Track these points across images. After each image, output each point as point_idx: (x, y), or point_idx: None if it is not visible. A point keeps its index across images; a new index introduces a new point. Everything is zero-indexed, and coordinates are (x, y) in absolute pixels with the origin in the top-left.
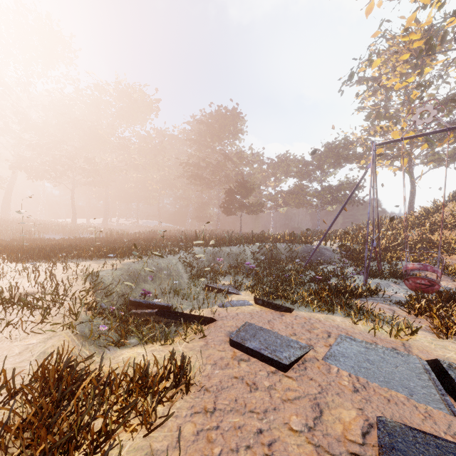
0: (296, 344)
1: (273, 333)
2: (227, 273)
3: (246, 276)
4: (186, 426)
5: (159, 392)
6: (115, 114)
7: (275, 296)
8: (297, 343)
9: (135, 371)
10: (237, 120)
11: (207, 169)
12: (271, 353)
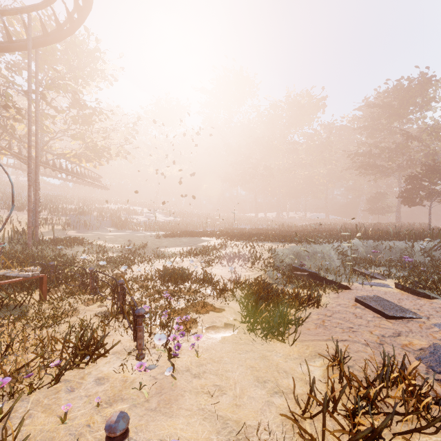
0: (412, 313)
1: (396, 304)
2: (383, 265)
3: (403, 269)
4: (314, 316)
5: (301, 296)
6: (285, 124)
7: (423, 286)
8: (414, 313)
9: (292, 293)
10: (428, 87)
11: (383, 154)
12: (382, 309)
